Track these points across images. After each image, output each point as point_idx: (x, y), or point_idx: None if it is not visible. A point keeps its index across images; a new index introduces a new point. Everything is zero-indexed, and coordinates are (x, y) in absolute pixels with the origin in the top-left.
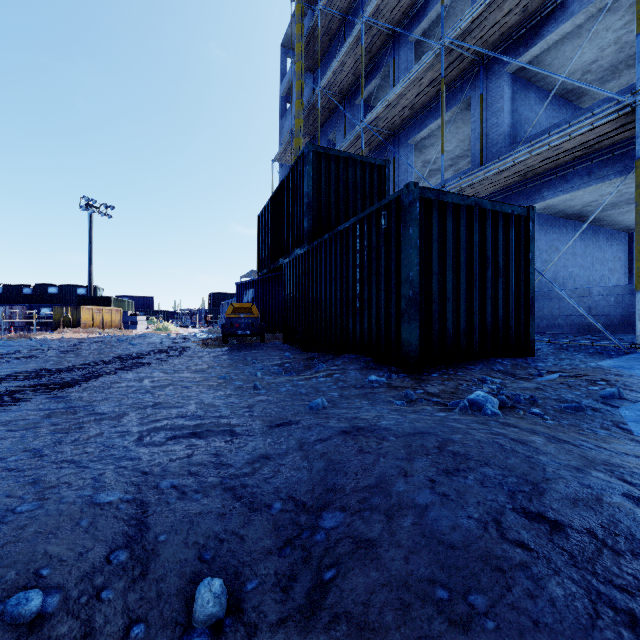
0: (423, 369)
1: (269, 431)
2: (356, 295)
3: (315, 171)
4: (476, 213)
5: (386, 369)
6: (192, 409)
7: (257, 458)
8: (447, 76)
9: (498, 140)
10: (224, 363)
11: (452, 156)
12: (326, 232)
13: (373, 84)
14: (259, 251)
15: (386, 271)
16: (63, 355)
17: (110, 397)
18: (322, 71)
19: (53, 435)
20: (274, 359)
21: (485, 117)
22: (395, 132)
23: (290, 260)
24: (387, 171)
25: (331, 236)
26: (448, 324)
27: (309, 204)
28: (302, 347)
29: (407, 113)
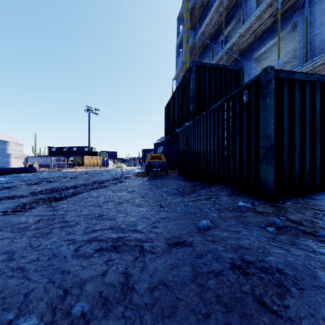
0: (277, 198)
1: (168, 250)
2: (224, 147)
3: (196, 77)
4: (318, 86)
5: (248, 196)
6: (119, 222)
7: (157, 284)
8: (280, 10)
9: (319, 44)
10: (145, 186)
11: (280, 63)
12: (203, 112)
13: (229, 28)
14: (165, 126)
15: (247, 130)
16: (70, 180)
17: (77, 208)
18: (199, 27)
19: (30, 238)
20: (173, 185)
21: (309, 31)
22: (244, 52)
23: (182, 129)
24: (241, 73)
25: (207, 112)
26: (296, 166)
27: (193, 96)
28: (189, 178)
29: (252, 39)
